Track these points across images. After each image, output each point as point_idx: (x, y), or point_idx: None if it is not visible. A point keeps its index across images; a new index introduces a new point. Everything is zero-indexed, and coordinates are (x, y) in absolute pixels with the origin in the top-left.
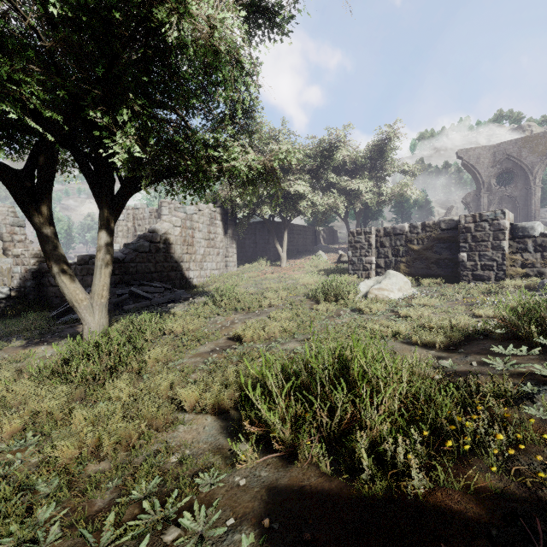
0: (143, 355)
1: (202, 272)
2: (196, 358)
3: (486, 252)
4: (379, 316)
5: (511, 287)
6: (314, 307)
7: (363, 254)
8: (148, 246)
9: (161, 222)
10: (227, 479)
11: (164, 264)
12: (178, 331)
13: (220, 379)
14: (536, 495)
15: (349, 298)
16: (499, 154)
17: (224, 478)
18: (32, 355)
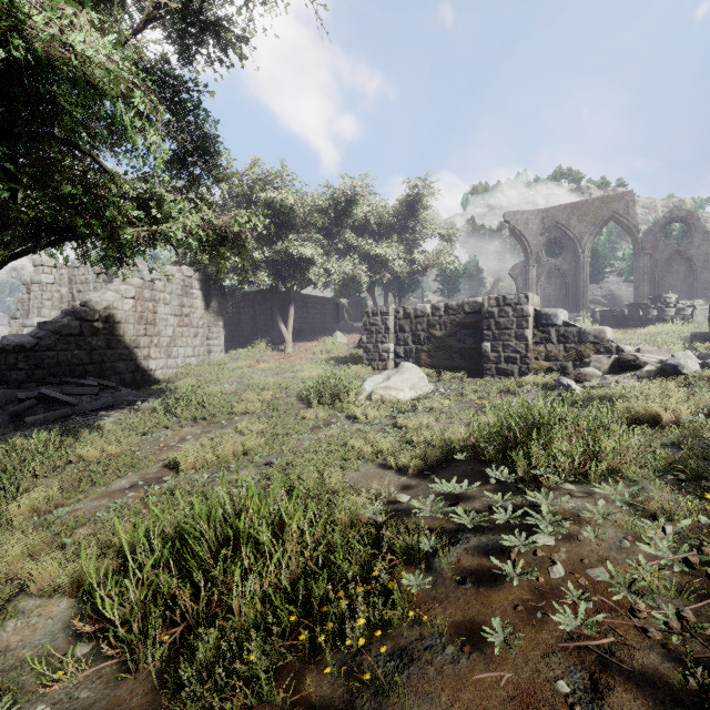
0: (8, 503)
1: (170, 360)
2: (101, 500)
3: (510, 342)
4: (373, 426)
5: (530, 385)
6: (301, 413)
7: (380, 340)
8: (77, 326)
9: (104, 291)
10: (26, 709)
11: (106, 351)
12: (91, 457)
13: (106, 537)
14: (351, 705)
15: (350, 400)
16: (548, 220)
17: (22, 709)
18: None
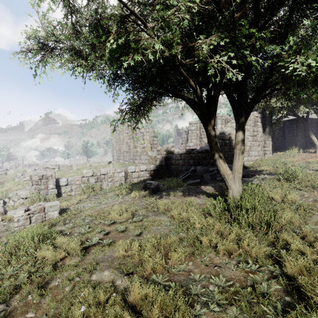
0: (279, 216)
1: (249, 157)
2: None
3: None
4: None
5: None
6: None
7: None
8: (221, 142)
9: (225, 127)
10: None
11: (228, 153)
12: (279, 199)
13: None
14: None
15: None
16: None
17: None
18: (192, 202)
